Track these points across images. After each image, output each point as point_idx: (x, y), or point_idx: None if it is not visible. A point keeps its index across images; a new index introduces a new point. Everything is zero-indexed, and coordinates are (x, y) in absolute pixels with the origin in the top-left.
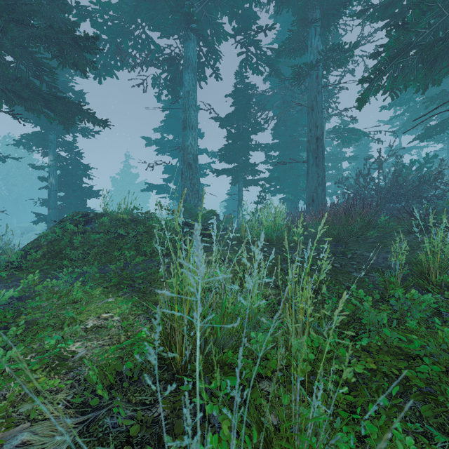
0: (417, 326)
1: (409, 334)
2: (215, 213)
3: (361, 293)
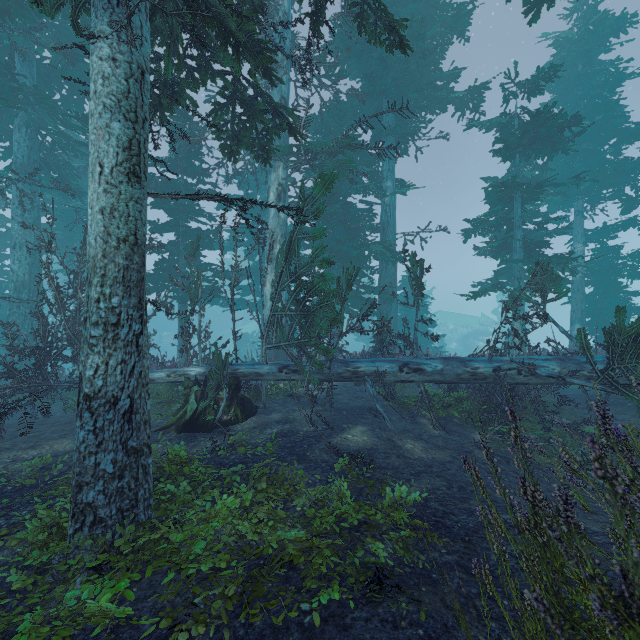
0: None
1: None
2: None
3: None
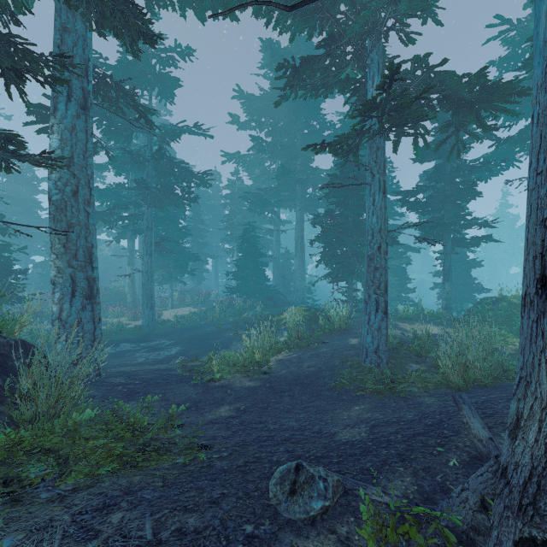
0: None
1: None
2: None
3: None
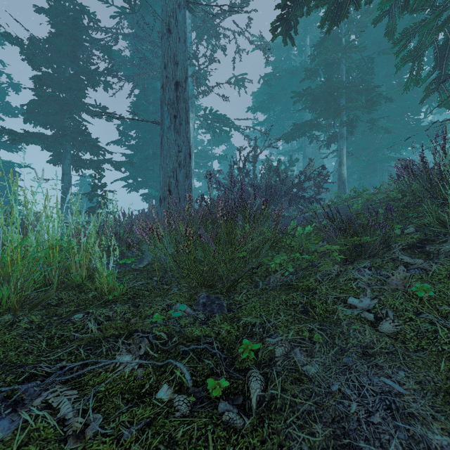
0: None
1: None
2: None
3: None
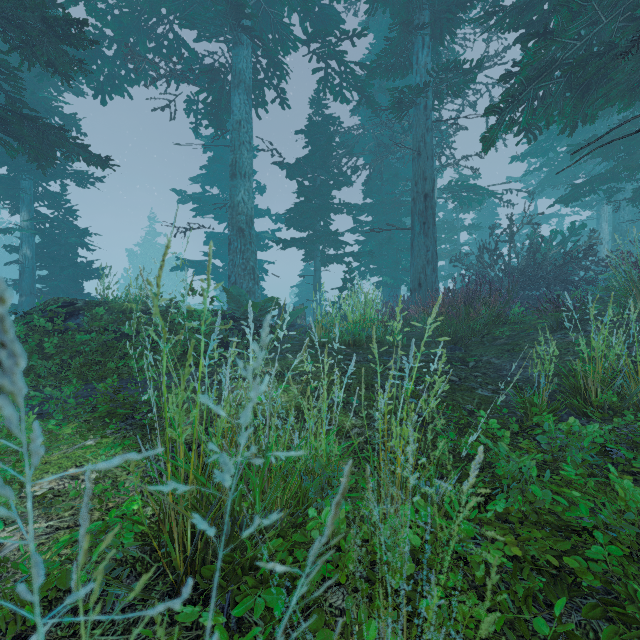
0: (582, 479)
1: (567, 490)
2: (276, 302)
3: (494, 425)
